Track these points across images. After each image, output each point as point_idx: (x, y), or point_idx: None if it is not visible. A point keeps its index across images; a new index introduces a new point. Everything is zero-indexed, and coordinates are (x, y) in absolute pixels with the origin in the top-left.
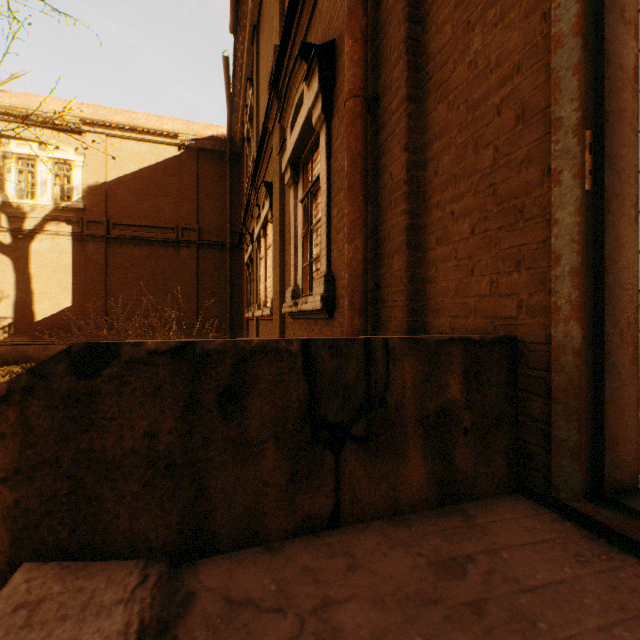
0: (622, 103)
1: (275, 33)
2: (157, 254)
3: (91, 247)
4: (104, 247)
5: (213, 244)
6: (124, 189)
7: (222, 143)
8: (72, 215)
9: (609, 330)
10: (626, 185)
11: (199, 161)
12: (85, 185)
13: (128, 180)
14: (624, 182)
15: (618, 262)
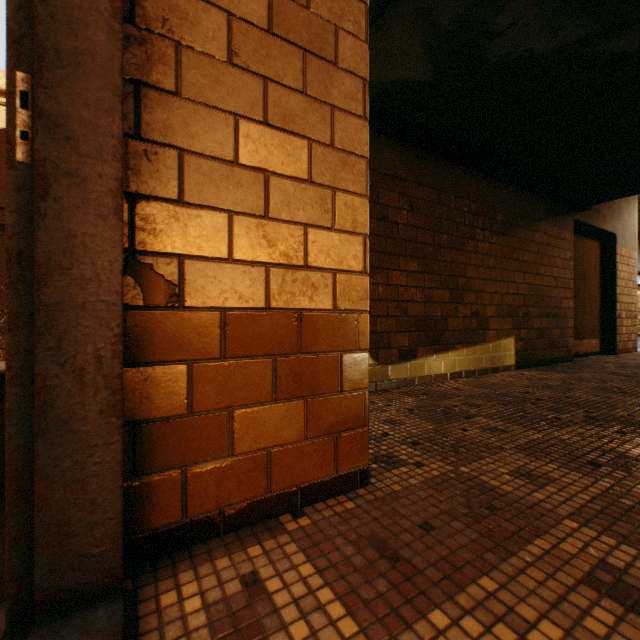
0: (85, 43)
1: None
2: (1, 241)
3: None
4: None
5: None
6: None
7: None
8: None
9: (50, 371)
10: (95, 162)
11: None
12: None
13: None
14: (90, 157)
15: (74, 271)
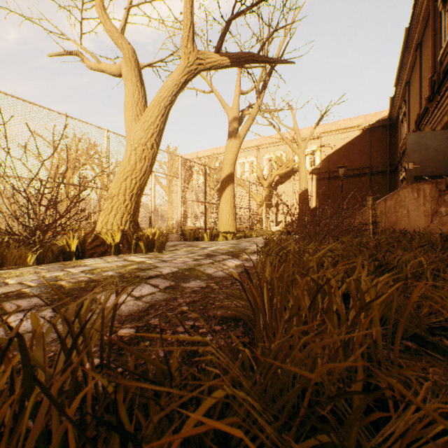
0: None
1: (417, 106)
2: (349, 181)
3: (322, 182)
4: (327, 182)
5: (378, 172)
6: (335, 156)
7: (383, 121)
8: (315, 171)
9: None
10: None
11: (370, 134)
12: (320, 158)
13: (336, 152)
14: None
15: None
